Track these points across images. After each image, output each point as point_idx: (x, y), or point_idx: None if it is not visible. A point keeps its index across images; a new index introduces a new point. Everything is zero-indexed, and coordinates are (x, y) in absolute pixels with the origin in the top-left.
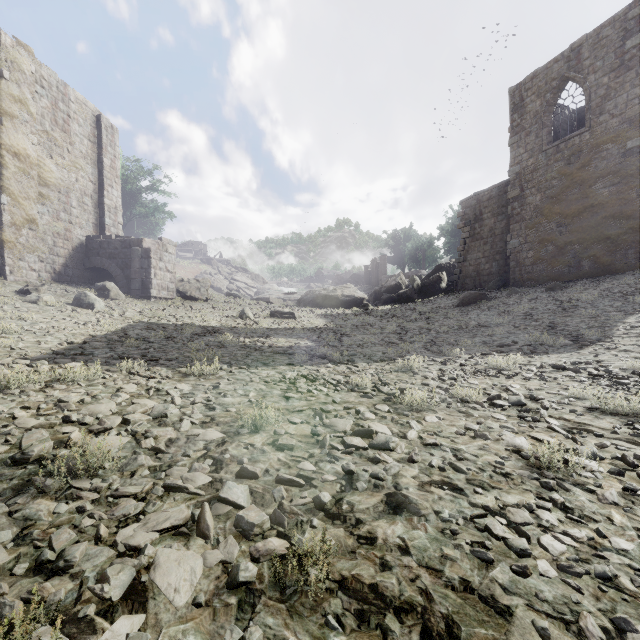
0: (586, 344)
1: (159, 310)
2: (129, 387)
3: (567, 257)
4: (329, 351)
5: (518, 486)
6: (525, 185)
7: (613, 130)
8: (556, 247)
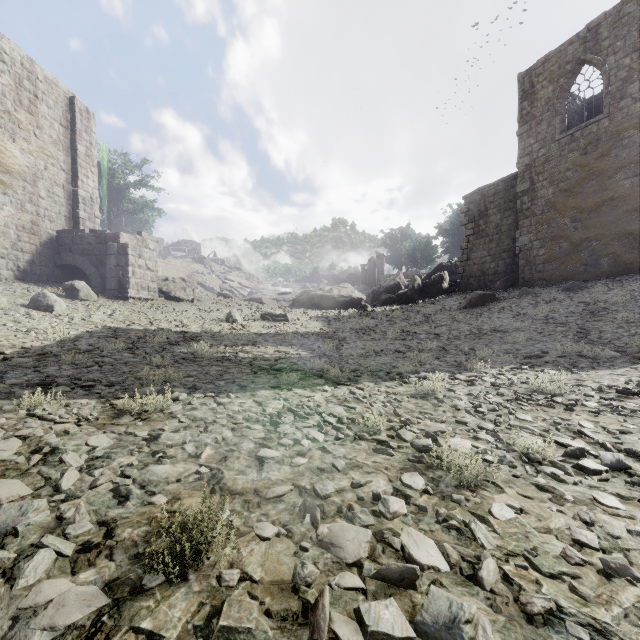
0: None
1: (134, 312)
2: (4, 447)
3: (583, 255)
4: (326, 365)
5: None
6: (536, 178)
7: (636, 115)
8: (571, 244)
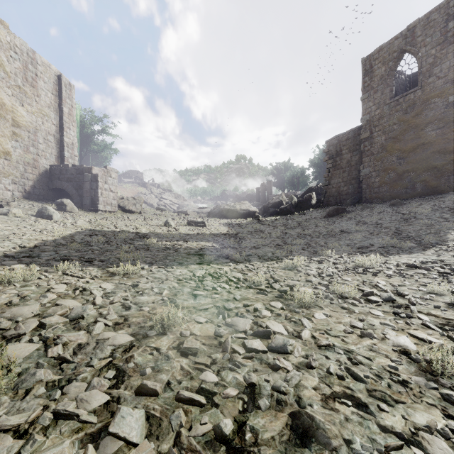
0: (428, 247)
1: (103, 220)
2: (59, 287)
3: (405, 181)
4: (231, 252)
5: (420, 399)
6: (373, 129)
7: (439, 88)
8: (396, 174)
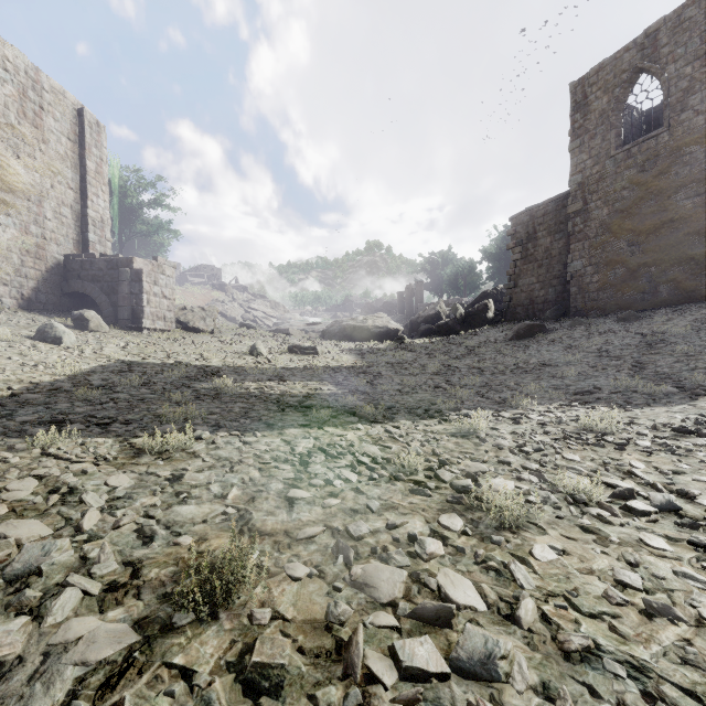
0: (699, 393)
1: (149, 345)
2: (20, 487)
3: (641, 282)
4: (359, 402)
5: None
6: (589, 197)
7: (698, 129)
8: (627, 270)
